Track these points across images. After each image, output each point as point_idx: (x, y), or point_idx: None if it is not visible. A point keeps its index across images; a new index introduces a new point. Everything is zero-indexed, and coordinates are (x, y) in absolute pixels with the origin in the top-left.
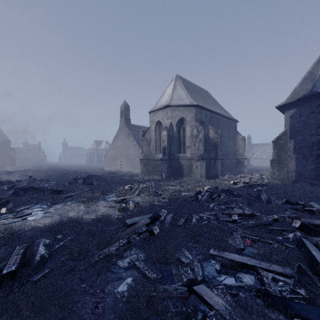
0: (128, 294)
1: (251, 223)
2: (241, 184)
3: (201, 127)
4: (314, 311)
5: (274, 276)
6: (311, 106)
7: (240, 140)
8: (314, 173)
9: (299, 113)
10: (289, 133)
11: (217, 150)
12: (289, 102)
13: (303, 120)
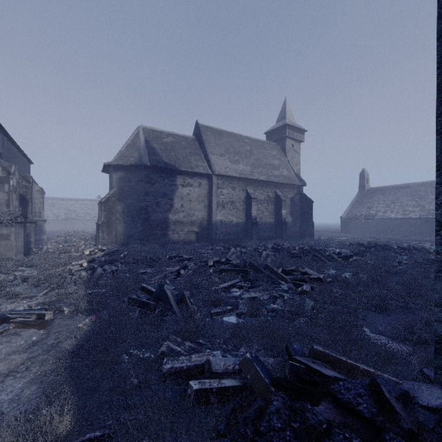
0: (246, 313)
1: (190, 272)
2: (100, 253)
3: (15, 166)
4: (259, 283)
5: (238, 284)
6: (140, 174)
7: (37, 192)
8: (143, 234)
9: (129, 177)
10: (118, 195)
11: (26, 208)
12: (119, 164)
13: (132, 185)
